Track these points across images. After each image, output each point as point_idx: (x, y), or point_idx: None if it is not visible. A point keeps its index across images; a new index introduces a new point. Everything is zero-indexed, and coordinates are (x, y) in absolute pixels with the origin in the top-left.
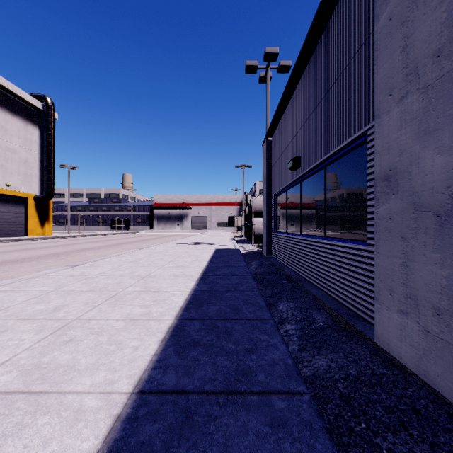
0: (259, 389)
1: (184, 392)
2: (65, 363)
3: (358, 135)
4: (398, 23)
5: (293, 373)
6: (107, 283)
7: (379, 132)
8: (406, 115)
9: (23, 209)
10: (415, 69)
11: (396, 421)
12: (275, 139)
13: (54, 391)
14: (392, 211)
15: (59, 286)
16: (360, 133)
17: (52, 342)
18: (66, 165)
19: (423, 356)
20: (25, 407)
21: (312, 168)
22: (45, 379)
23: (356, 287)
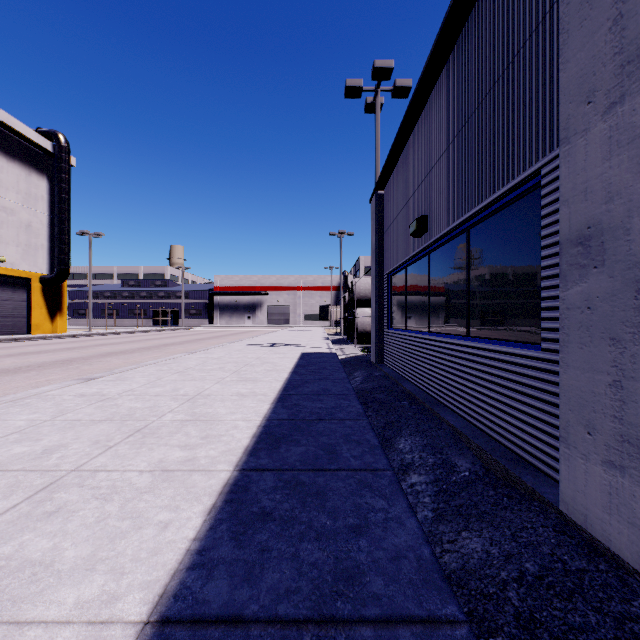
0: (375, 613)
1: (240, 620)
2: (38, 557)
3: (525, 177)
4: None
5: (433, 576)
6: (135, 407)
7: (567, 165)
8: (621, 132)
9: (23, 295)
10: (638, 53)
11: None
12: (389, 191)
13: (4, 620)
14: (593, 296)
15: (60, 412)
16: (529, 173)
17: (24, 514)
18: (87, 232)
19: None
20: None
21: (447, 232)
22: None
23: (521, 416)
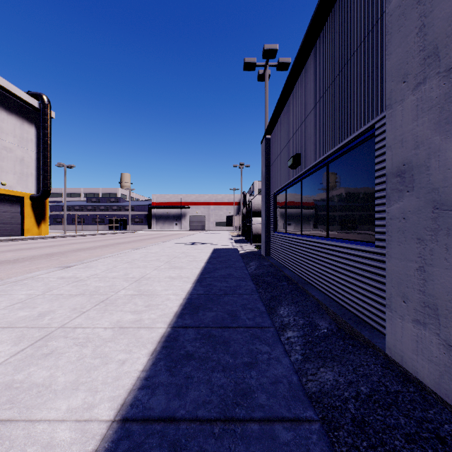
0: (260, 415)
1: (174, 419)
2: (41, 382)
3: (364, 129)
4: (413, 1)
5: (299, 393)
6: (99, 286)
7: (390, 123)
8: (424, 102)
9: (18, 208)
10: (434, 51)
11: None
12: (274, 136)
13: (22, 419)
14: (406, 210)
15: (48, 289)
16: (367, 127)
17: (29, 355)
18: (62, 164)
19: (445, 373)
20: None
21: (313, 166)
22: (15, 403)
23: (362, 291)
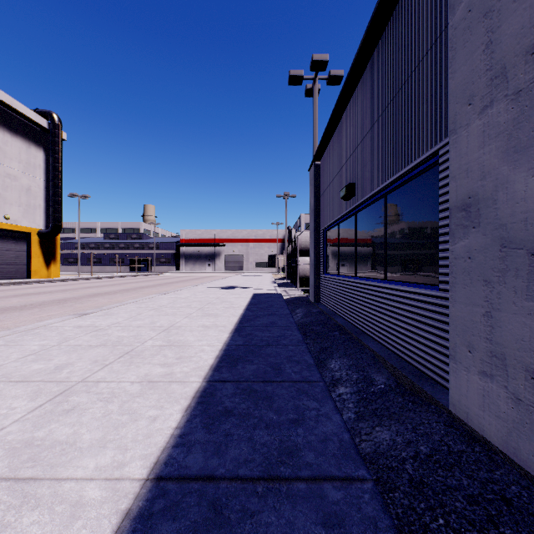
0: (308, 474)
1: (213, 478)
2: (64, 439)
3: (427, 156)
4: (479, 14)
5: (350, 452)
6: (122, 336)
7: (454, 150)
8: (491, 128)
9: (24, 246)
10: (502, 71)
11: (482, 515)
12: (325, 162)
13: (47, 477)
14: (472, 249)
15: (64, 339)
16: (430, 153)
17: (49, 411)
18: (76, 194)
19: (513, 430)
20: (9, 499)
21: (370, 197)
22: (37, 461)
23: (424, 342)
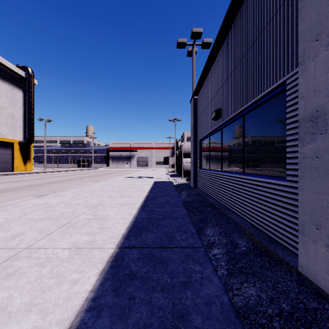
0: None
1: None
2: None
3: (276, 85)
4: None
5: (230, 315)
6: (64, 211)
7: (303, 77)
8: None
9: (10, 151)
10: None
11: None
12: (200, 97)
13: None
14: (319, 150)
15: (23, 214)
16: (279, 83)
17: None
18: (43, 118)
19: None
20: None
21: (232, 117)
22: None
23: (274, 217)
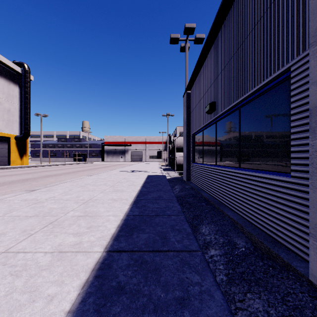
0: None
1: None
2: None
3: (279, 73)
4: None
5: None
6: (53, 207)
7: (315, 59)
8: None
9: (6, 145)
10: None
11: None
12: (193, 91)
13: None
14: None
15: (9, 211)
16: (281, 71)
17: None
18: (39, 114)
19: None
20: None
21: (227, 110)
22: None
23: (276, 216)
